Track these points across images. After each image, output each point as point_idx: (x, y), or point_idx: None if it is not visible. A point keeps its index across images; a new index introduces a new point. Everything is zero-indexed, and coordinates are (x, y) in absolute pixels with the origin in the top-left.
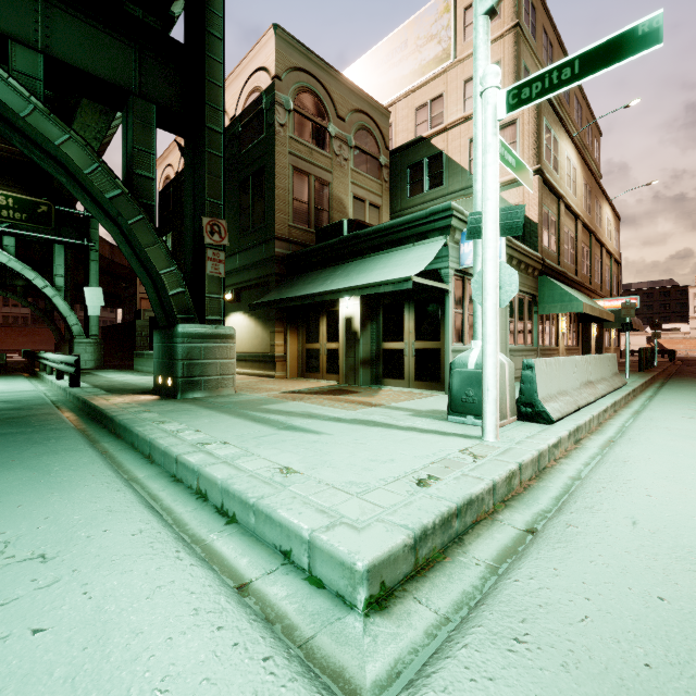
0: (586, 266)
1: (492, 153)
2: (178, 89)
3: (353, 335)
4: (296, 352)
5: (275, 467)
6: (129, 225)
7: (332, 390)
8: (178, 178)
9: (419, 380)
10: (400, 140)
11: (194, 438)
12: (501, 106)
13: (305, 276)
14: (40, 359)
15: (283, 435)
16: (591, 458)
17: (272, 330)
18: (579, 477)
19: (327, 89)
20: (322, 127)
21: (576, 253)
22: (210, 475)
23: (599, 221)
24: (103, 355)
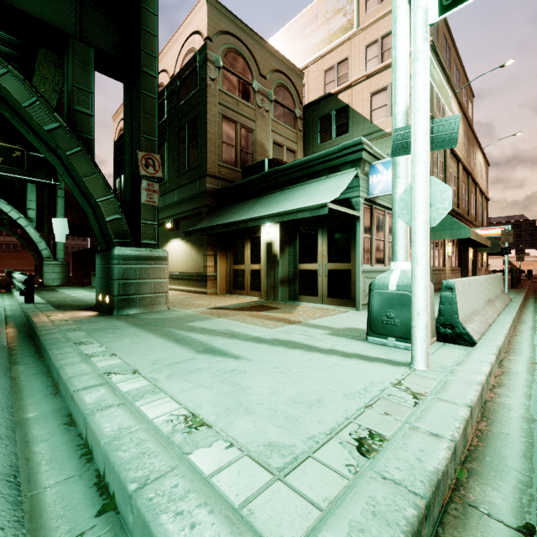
0: (465, 201)
1: (422, 60)
2: (117, 38)
3: (273, 257)
4: (225, 272)
5: (180, 413)
6: (67, 156)
7: (254, 306)
8: None
9: (331, 297)
10: (312, 97)
11: (104, 365)
12: (433, 8)
13: (231, 207)
14: (12, 278)
15: (200, 361)
16: (527, 387)
17: (204, 253)
18: (531, 418)
19: (251, 51)
20: (247, 83)
21: (458, 190)
22: (94, 430)
23: (474, 165)
24: (68, 274)
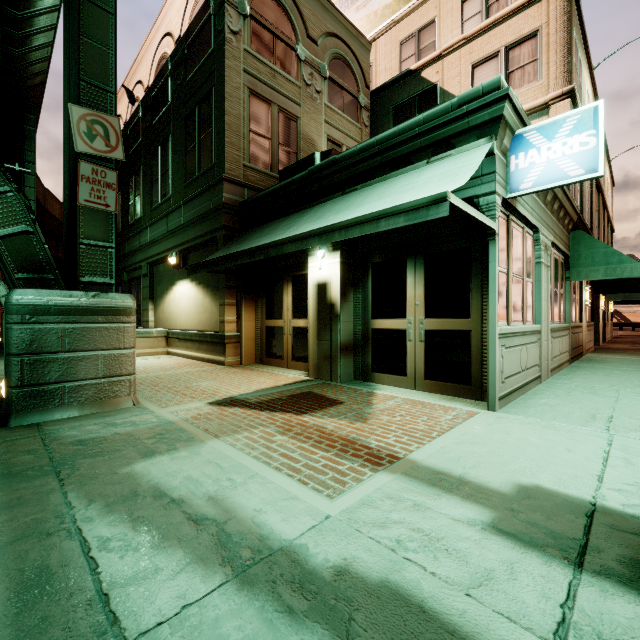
0: (595, 229)
1: None
2: None
3: (329, 308)
4: (253, 331)
5: None
6: None
7: (295, 397)
8: (126, 129)
9: (431, 378)
10: (382, 82)
11: None
12: None
13: (261, 228)
14: None
15: None
16: None
17: (221, 301)
18: None
19: None
20: (288, 46)
21: (592, 211)
22: None
23: (603, 180)
24: None
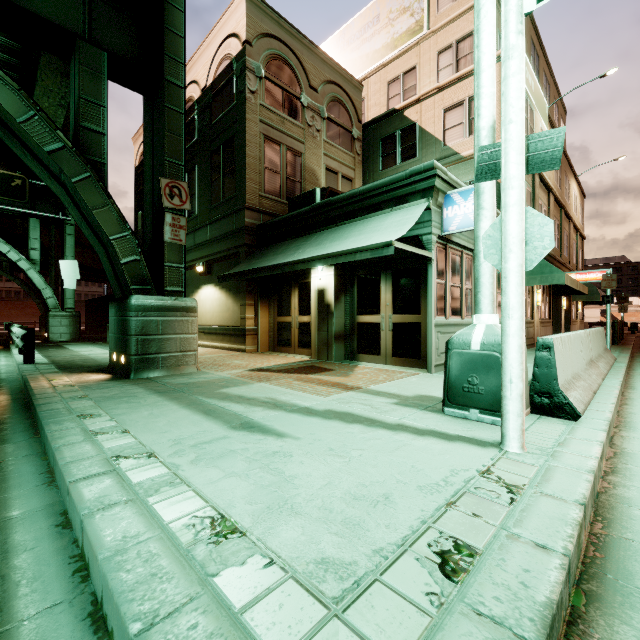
0: (557, 240)
1: (516, 59)
2: (135, 39)
3: (326, 308)
4: (267, 326)
5: (205, 514)
6: (73, 183)
7: (303, 368)
8: None
9: (397, 356)
10: (372, 115)
11: (112, 446)
12: None
13: (275, 247)
14: (11, 332)
15: (234, 440)
16: None
17: (242, 302)
18: None
19: (300, 58)
20: (294, 97)
21: None
22: (91, 539)
23: (568, 196)
24: (79, 327)
